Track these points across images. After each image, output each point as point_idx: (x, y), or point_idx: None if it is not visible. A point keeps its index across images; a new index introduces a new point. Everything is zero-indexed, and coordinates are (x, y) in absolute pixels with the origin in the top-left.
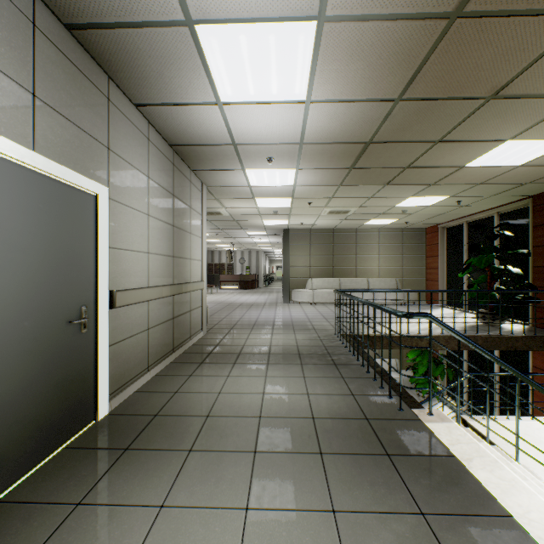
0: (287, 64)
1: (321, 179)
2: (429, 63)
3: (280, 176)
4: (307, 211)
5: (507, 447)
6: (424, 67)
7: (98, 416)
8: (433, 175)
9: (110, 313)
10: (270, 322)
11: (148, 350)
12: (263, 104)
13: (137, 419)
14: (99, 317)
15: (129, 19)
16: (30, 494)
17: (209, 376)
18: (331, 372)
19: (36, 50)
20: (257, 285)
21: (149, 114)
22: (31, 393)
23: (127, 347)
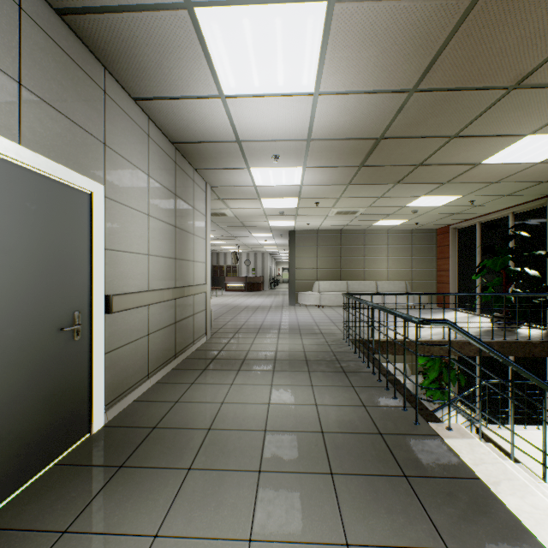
0: (294, 51)
1: (329, 178)
2: (449, 48)
3: (286, 175)
4: (314, 211)
5: (525, 459)
6: (443, 53)
7: (92, 429)
8: (446, 173)
9: (107, 318)
10: (276, 326)
11: (148, 357)
12: (268, 97)
13: (134, 432)
14: (94, 323)
15: (124, 2)
16: (13, 519)
17: (212, 384)
18: (341, 381)
19: (22, 35)
20: (262, 287)
21: (148, 109)
22: (17, 407)
23: (126, 354)
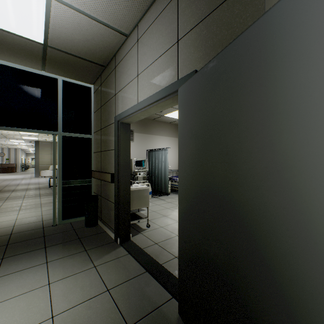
0: None
1: None
2: None
3: None
4: (47, 136)
5: None
6: None
7: None
8: None
9: None
10: (27, 183)
11: None
12: None
13: None
14: None
15: None
16: None
17: (4, 194)
18: (49, 189)
19: None
20: (15, 170)
21: None
22: None
23: None
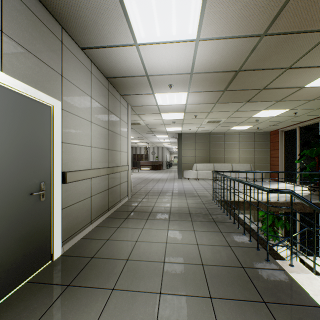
0: (184, 8)
1: (204, 99)
2: (292, 0)
3: (176, 97)
4: (193, 121)
5: None
6: (287, 5)
7: (53, 257)
8: (280, 94)
9: (63, 186)
10: (170, 191)
11: (91, 210)
12: (166, 44)
13: (79, 260)
14: (54, 189)
15: None
16: None
17: (130, 228)
18: (213, 228)
19: None
20: (162, 167)
21: (91, 55)
22: None
23: (76, 209)
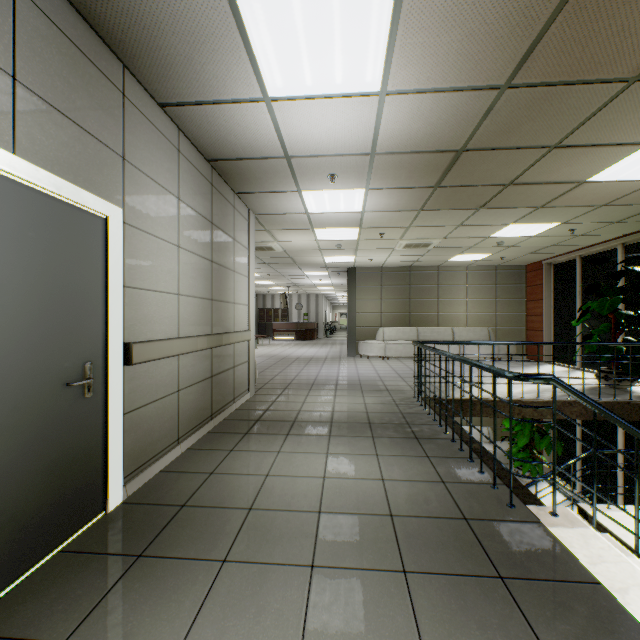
0: (356, 37)
1: (397, 203)
2: (554, 28)
3: (344, 199)
4: (378, 244)
5: None
6: (546, 35)
7: (108, 506)
8: (542, 194)
9: (126, 371)
10: (333, 381)
11: (178, 418)
12: (323, 99)
13: (158, 511)
14: (110, 377)
15: None
16: (1, 623)
17: (255, 451)
18: (413, 449)
19: (17, 18)
20: (316, 335)
21: (178, 117)
22: (10, 481)
23: (150, 414)
